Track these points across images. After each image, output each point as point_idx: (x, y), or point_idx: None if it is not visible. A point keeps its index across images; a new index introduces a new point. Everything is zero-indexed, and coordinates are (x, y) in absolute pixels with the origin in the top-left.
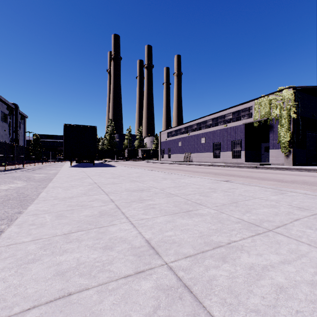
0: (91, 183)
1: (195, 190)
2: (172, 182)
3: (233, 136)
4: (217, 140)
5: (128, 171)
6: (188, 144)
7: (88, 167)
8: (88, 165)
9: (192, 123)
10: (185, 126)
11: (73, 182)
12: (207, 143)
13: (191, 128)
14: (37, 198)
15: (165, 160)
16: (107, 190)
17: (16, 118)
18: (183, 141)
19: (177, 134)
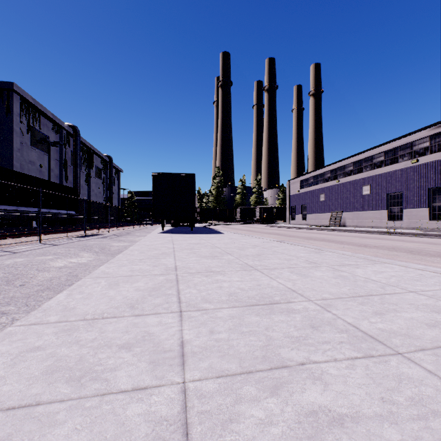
0: (168, 267)
1: (437, 321)
2: (336, 277)
3: (431, 179)
4: (396, 189)
5: (239, 241)
6: (337, 198)
7: (183, 234)
8: (185, 230)
9: (344, 162)
10: (332, 168)
11: (140, 264)
12: (375, 194)
13: (343, 170)
14: (30, 314)
15: (297, 223)
16: (186, 297)
17: (110, 172)
18: (327, 193)
19: (317, 183)
